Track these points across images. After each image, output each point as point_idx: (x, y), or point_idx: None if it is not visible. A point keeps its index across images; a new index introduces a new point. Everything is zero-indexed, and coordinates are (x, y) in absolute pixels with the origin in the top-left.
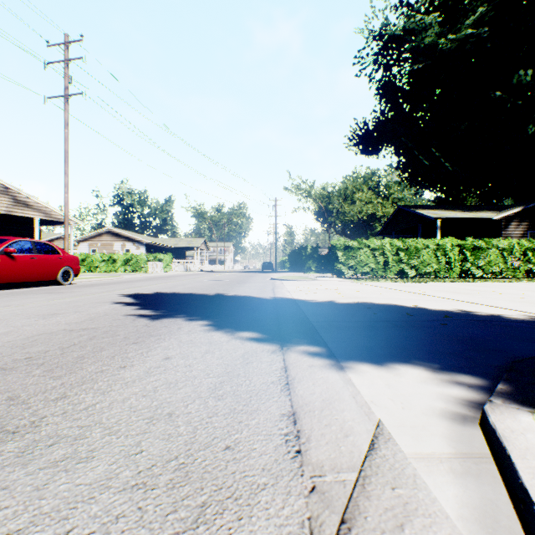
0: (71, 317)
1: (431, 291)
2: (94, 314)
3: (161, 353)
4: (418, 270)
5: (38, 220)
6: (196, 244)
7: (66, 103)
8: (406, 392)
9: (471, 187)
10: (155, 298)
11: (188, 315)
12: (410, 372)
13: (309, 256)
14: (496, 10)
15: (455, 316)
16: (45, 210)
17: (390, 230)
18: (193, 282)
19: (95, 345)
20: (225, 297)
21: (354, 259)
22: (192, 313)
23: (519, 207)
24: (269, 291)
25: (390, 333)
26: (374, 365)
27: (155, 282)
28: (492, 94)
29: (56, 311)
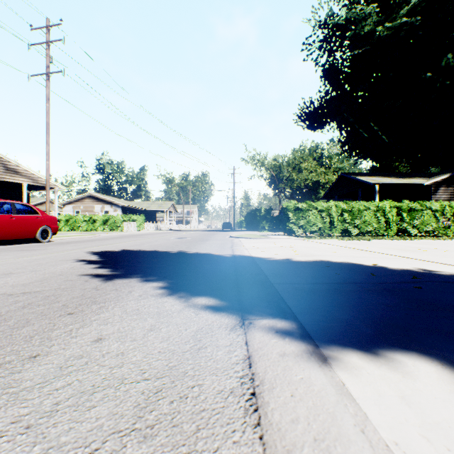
0: (23, 277)
1: (378, 248)
2: (49, 274)
3: (95, 330)
4: (360, 229)
5: (26, 185)
6: (166, 207)
7: (47, 80)
8: (441, 418)
9: (403, 157)
10: (119, 255)
11: (144, 275)
12: (423, 369)
13: (263, 217)
14: (426, 2)
15: (422, 277)
16: (32, 176)
17: (333, 194)
18: (160, 240)
19: (22, 317)
20: (186, 254)
21: (304, 219)
22: (149, 273)
23: (447, 174)
24: (228, 248)
25: (365, 299)
26: (368, 355)
27: (126, 239)
28: (423, 75)
29: (13, 270)
